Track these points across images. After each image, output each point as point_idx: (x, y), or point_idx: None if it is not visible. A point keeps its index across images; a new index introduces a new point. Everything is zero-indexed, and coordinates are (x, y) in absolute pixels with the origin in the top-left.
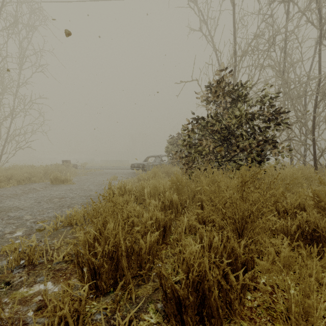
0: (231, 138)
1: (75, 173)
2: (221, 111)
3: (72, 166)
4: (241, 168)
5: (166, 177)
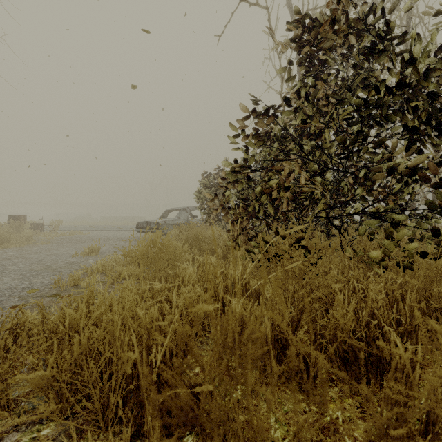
0: (363, 151)
1: (29, 239)
2: (324, 94)
3: (33, 227)
4: (402, 234)
5: (194, 248)
